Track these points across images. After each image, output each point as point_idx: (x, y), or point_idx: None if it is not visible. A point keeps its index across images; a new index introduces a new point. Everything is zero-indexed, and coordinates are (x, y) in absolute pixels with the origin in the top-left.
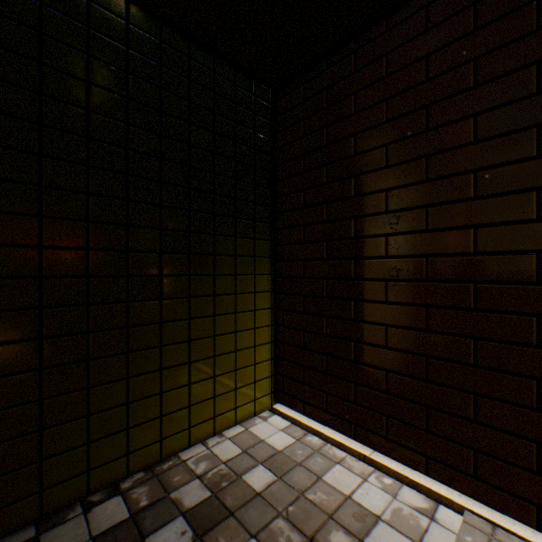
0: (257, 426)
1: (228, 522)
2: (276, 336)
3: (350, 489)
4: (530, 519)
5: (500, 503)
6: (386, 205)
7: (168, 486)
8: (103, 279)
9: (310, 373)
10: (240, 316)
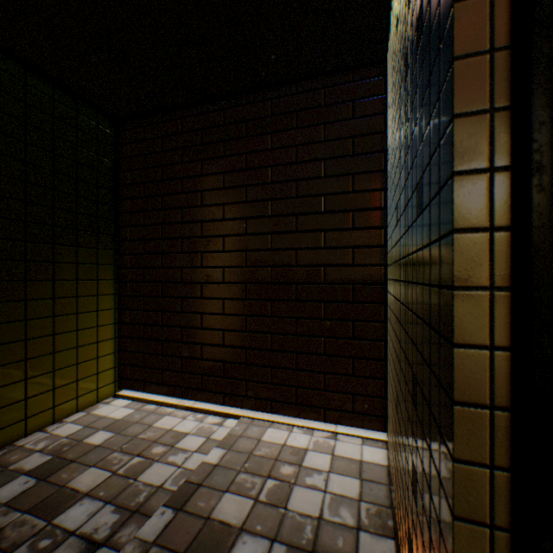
0: (101, 409)
1: (70, 466)
2: (120, 332)
3: (173, 426)
4: (268, 408)
5: (257, 406)
6: (202, 232)
7: (6, 464)
8: None
9: (150, 357)
10: (83, 316)
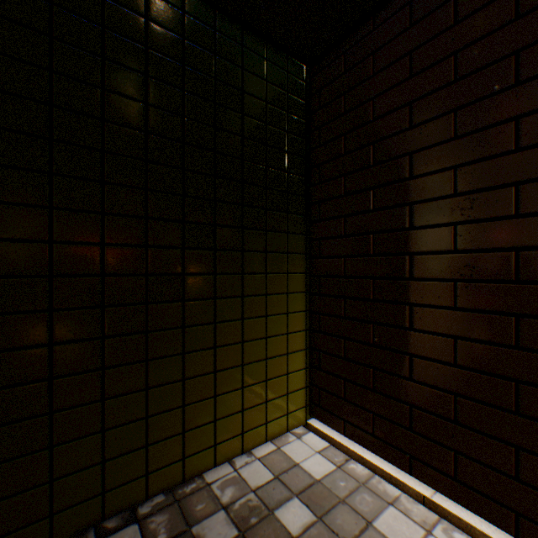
0: (291, 445)
1: None
2: (311, 342)
3: None
4: None
5: None
6: (455, 186)
7: (190, 517)
8: (120, 277)
9: (352, 387)
10: (271, 319)
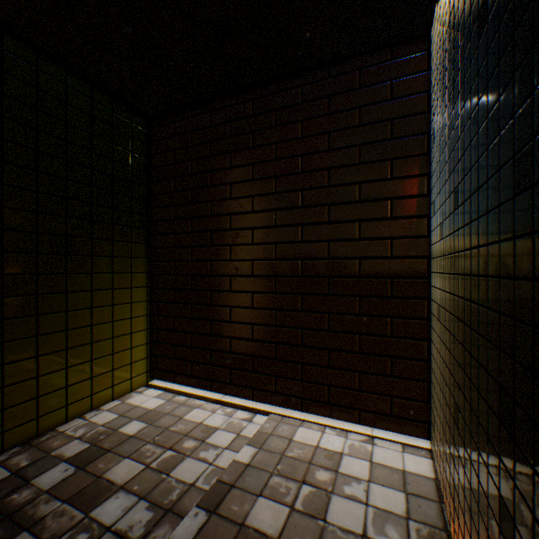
0: (134, 398)
1: (106, 456)
2: (152, 324)
3: (202, 419)
4: (299, 406)
5: (287, 403)
6: (231, 225)
7: (49, 449)
8: None
9: (180, 349)
10: (118, 308)
